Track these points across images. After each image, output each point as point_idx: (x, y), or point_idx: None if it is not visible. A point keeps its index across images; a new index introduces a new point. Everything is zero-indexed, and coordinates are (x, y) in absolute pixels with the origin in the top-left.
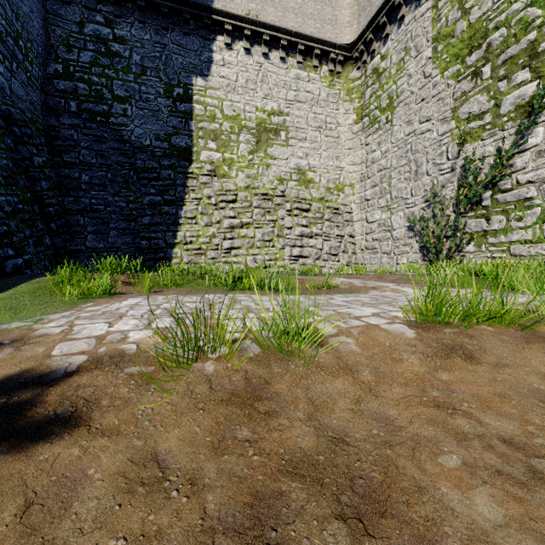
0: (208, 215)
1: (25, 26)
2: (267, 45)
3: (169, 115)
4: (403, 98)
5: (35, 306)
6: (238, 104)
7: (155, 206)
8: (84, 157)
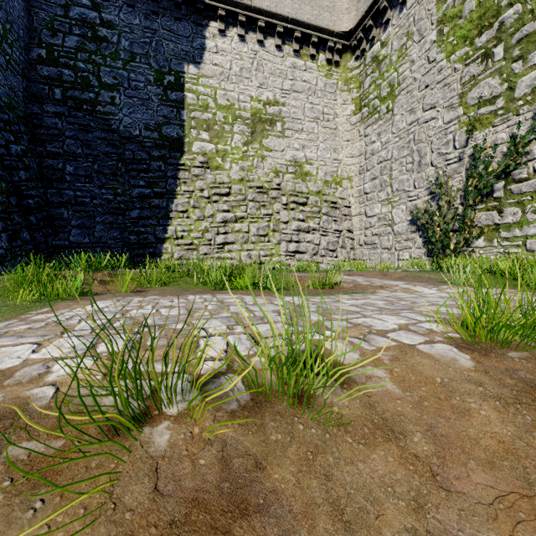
0: (200, 209)
1: (3, 6)
2: (262, 32)
3: (159, 104)
4: (405, 85)
5: None
6: (232, 93)
7: (144, 199)
8: (69, 147)
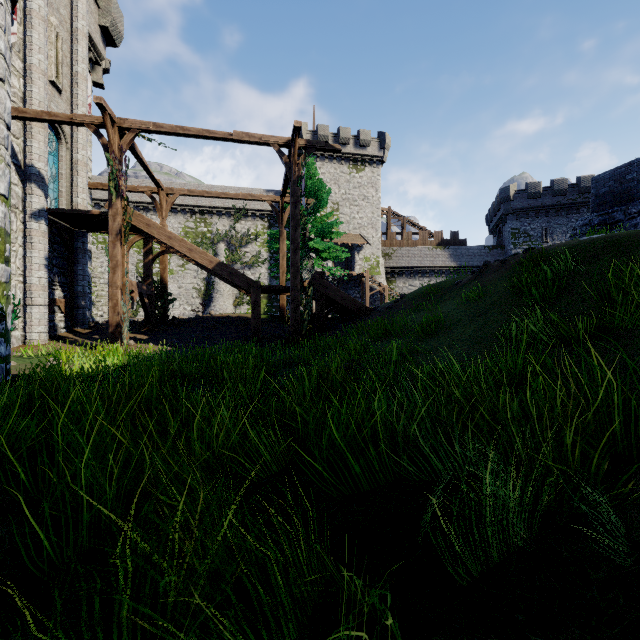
0: None
1: None
2: None
3: None
4: None
5: None
6: None
7: None
8: None
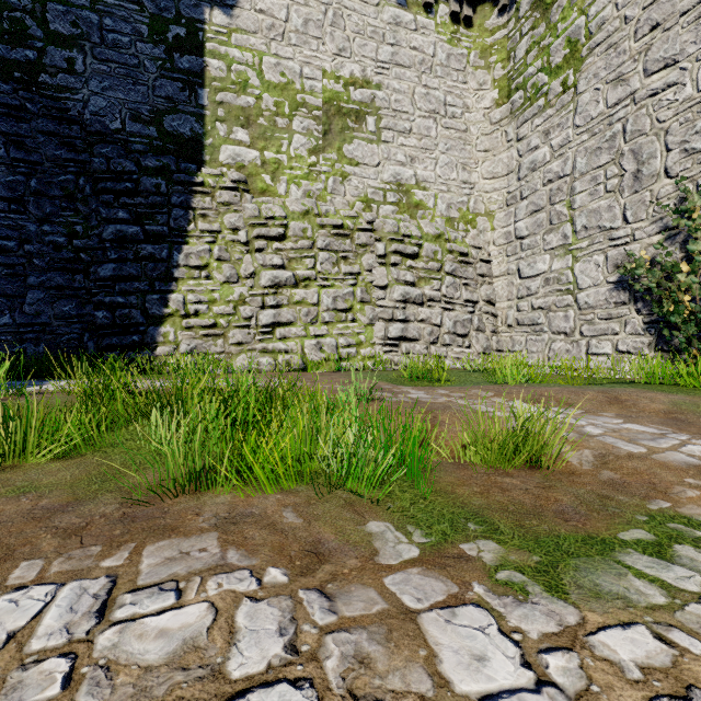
0: (231, 263)
1: None
2: None
3: (158, 75)
4: (603, 36)
5: None
6: (290, 62)
7: (127, 244)
8: None
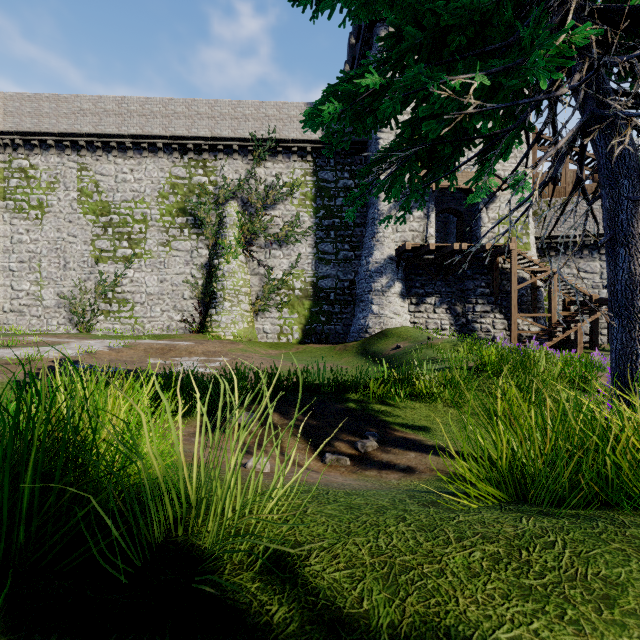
0: None
1: None
2: None
3: None
4: (54, 210)
5: None
6: None
7: None
8: None
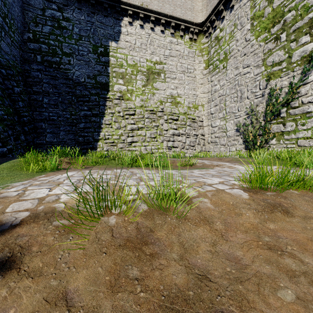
0: (118, 123)
1: (9, 10)
2: (153, 23)
3: (95, 64)
4: (233, 53)
5: (9, 177)
6: (136, 57)
7: (87, 117)
8: (45, 88)
